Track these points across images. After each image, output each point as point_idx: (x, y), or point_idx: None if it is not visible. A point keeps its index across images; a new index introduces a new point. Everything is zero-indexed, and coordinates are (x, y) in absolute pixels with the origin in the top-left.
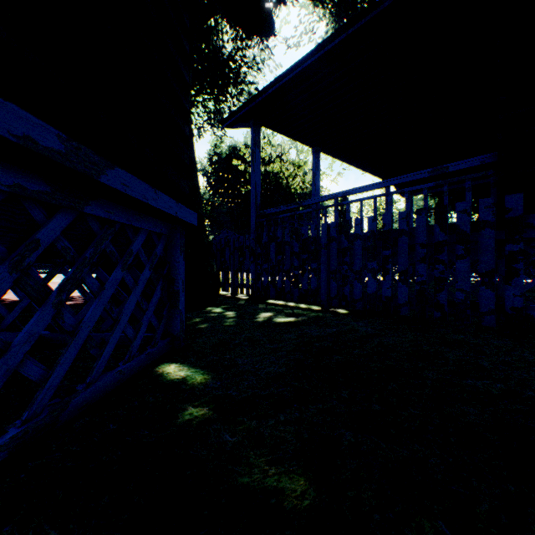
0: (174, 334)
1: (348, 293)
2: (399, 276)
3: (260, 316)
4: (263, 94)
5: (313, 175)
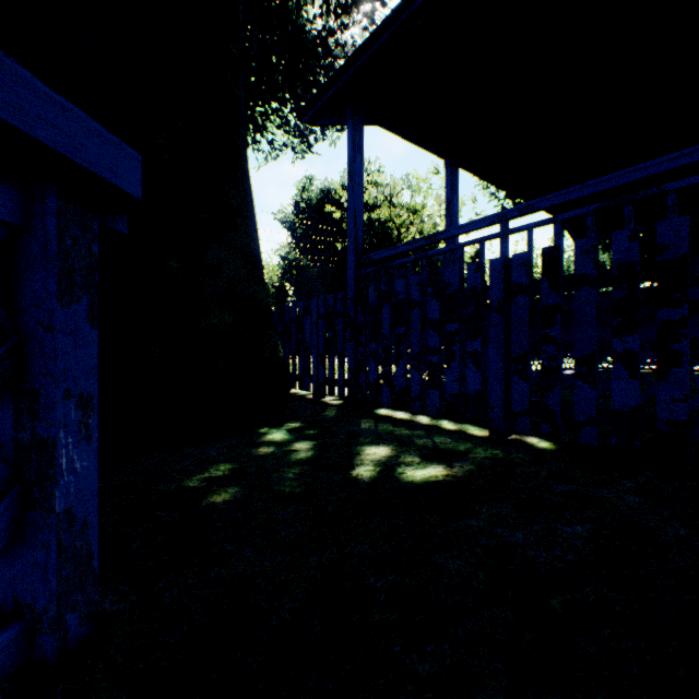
0: (35, 609)
1: (557, 407)
2: None
3: (364, 458)
4: (368, 48)
5: (446, 202)
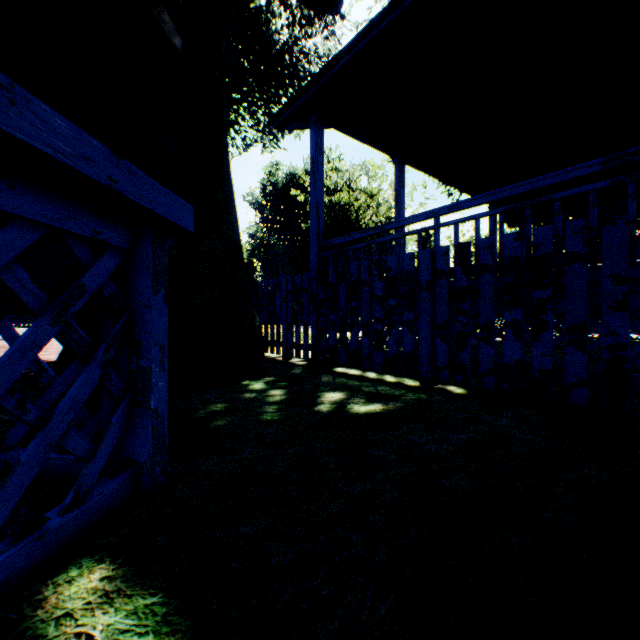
0: (140, 462)
1: (467, 362)
2: (569, 334)
3: (324, 399)
4: (328, 71)
5: (395, 194)
